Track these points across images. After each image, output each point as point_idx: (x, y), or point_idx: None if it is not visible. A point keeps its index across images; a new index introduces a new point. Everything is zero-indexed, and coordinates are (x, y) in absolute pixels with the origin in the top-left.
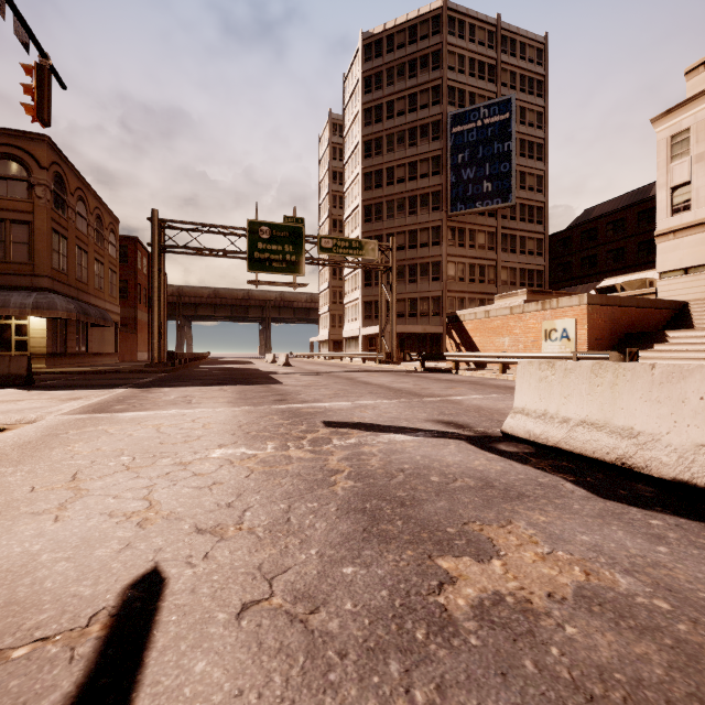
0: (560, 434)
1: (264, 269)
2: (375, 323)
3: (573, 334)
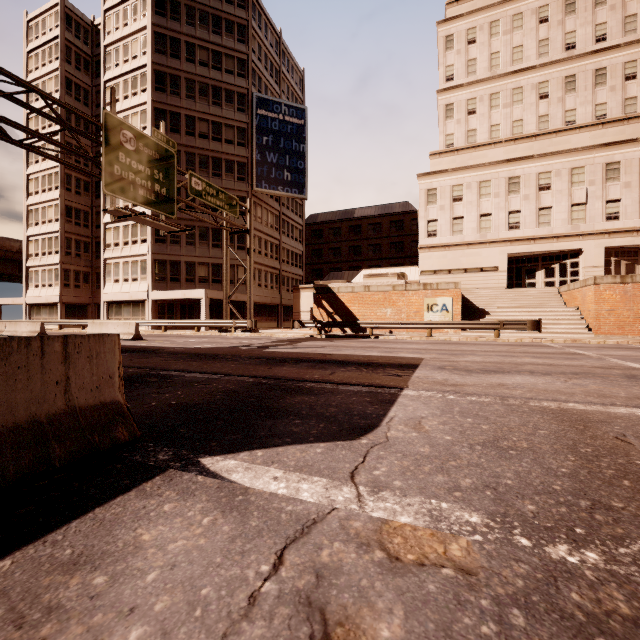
0: None
1: (128, 195)
2: (170, 286)
3: (451, 308)
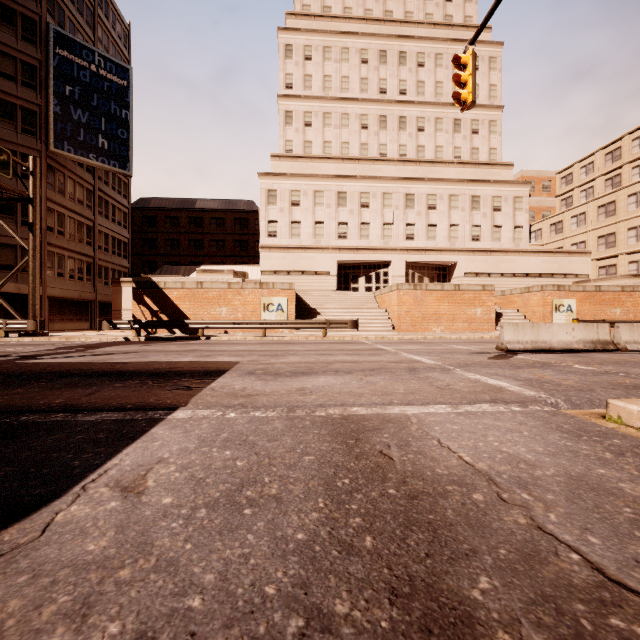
0: (529, 346)
1: None
2: None
3: (286, 308)
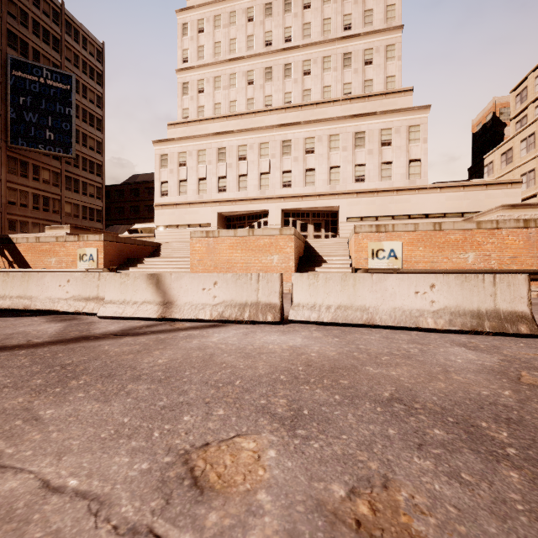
0: (7, 303)
1: None
2: None
3: (96, 257)
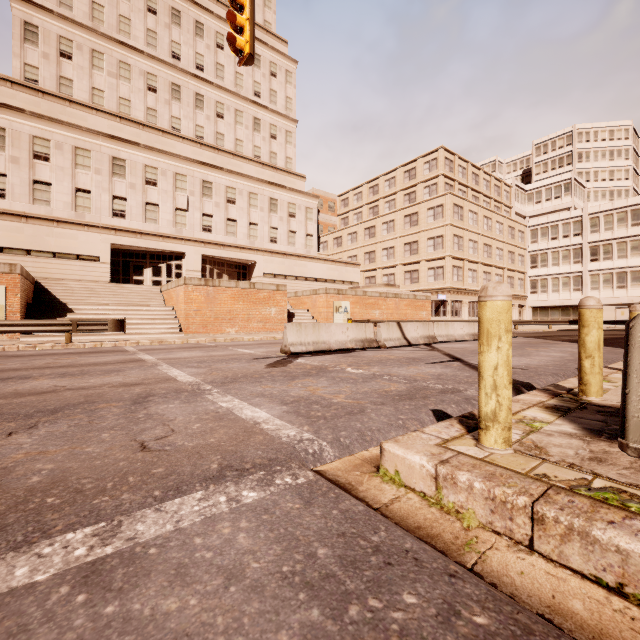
0: (311, 347)
1: None
2: None
3: (3, 301)
